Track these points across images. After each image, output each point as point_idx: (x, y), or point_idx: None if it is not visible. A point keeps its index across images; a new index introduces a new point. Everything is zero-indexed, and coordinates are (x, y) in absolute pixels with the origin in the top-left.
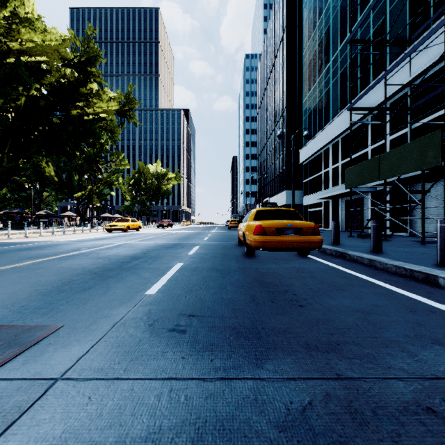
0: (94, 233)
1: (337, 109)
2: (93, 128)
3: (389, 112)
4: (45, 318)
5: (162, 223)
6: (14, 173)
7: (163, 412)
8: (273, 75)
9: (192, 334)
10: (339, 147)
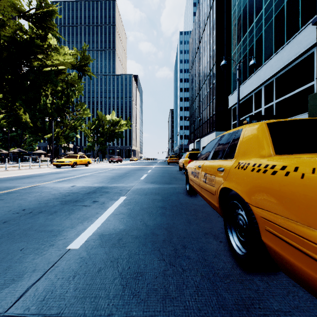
0: (39, 169)
1: (271, 51)
2: (51, 77)
3: None
4: None
5: (113, 159)
6: None
7: None
8: (203, 39)
9: None
10: (274, 86)
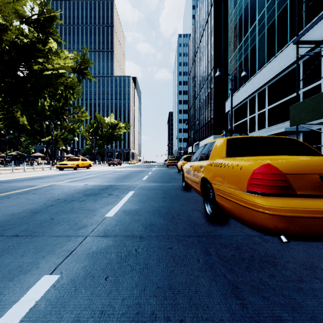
0: (44, 171)
1: (264, 60)
2: (52, 81)
3: None
4: None
5: (112, 162)
6: None
7: None
8: (202, 44)
9: None
10: (266, 94)
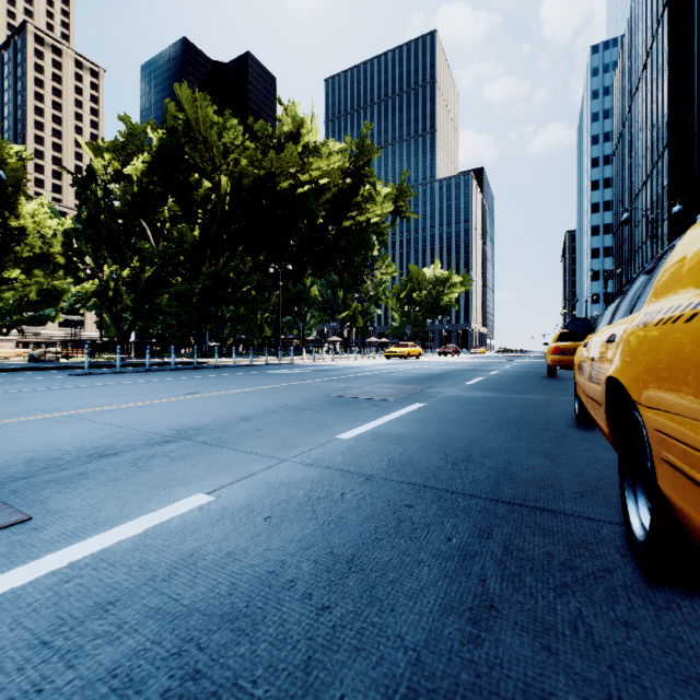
0: (374, 360)
1: None
2: (366, 238)
3: None
4: (422, 385)
5: (445, 350)
6: (297, 298)
7: (485, 395)
8: (644, 84)
9: (493, 391)
10: None
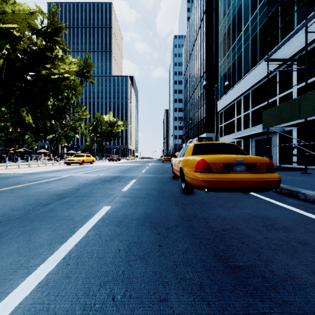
0: (54, 166)
1: (248, 68)
2: (58, 84)
3: (296, 66)
4: None
5: (112, 158)
6: None
7: None
8: (195, 47)
9: None
10: (250, 97)
